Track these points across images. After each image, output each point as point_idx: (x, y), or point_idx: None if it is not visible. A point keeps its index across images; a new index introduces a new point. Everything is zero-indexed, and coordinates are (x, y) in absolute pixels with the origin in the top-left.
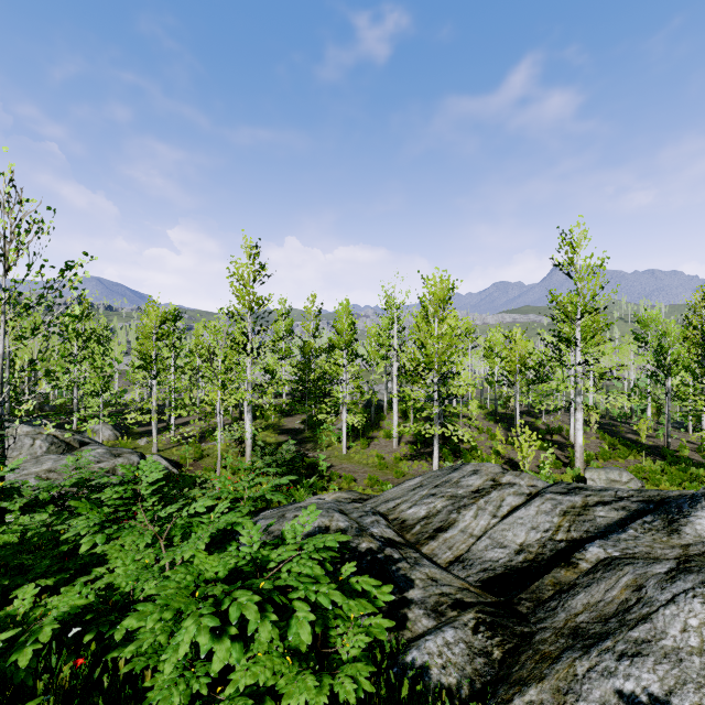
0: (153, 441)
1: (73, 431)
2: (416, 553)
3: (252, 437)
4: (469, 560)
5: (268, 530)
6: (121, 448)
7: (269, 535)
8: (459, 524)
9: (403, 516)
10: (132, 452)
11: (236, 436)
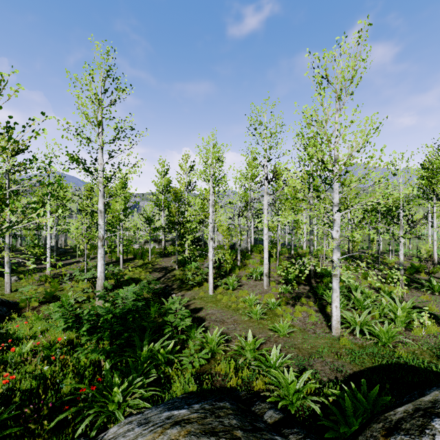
0: (5, 280)
1: None
2: None
3: (114, 276)
4: None
5: None
6: None
7: None
8: None
9: None
10: None
11: (85, 276)
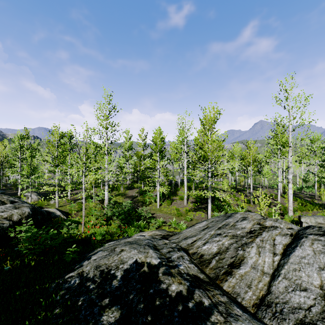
0: (56, 201)
1: (18, 196)
2: (223, 296)
3: (109, 199)
4: (275, 304)
5: (97, 264)
6: (24, 204)
7: (96, 270)
8: (248, 261)
9: (200, 251)
10: (28, 206)
11: (99, 198)
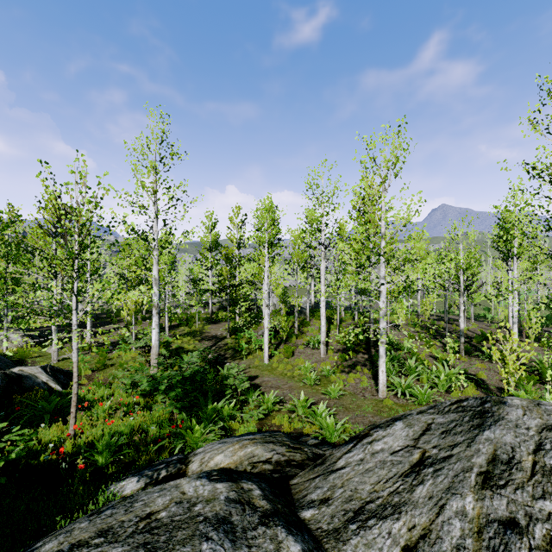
0: (53, 348)
1: None
2: None
3: (165, 345)
4: None
5: None
6: None
7: None
8: None
9: None
10: None
11: (140, 344)
